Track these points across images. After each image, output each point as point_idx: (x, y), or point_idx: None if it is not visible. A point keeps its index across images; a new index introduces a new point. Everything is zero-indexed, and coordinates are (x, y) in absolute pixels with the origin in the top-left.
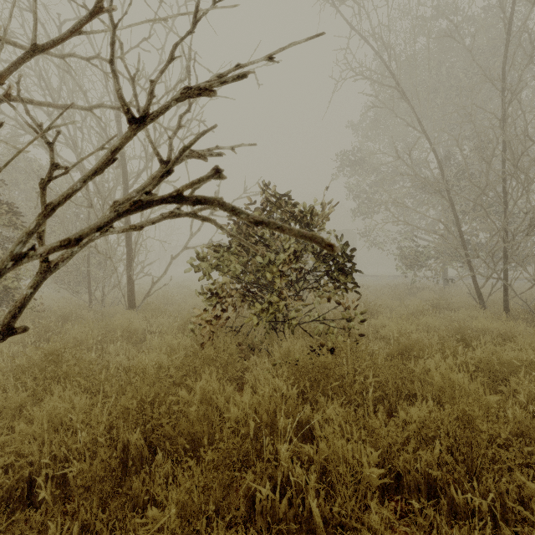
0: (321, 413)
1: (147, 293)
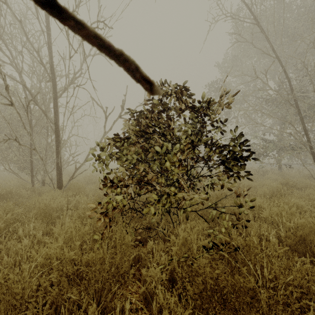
0: None
1: (71, 177)
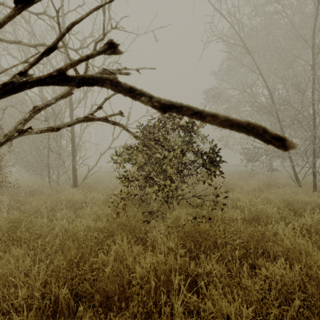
0: (203, 268)
1: (85, 177)
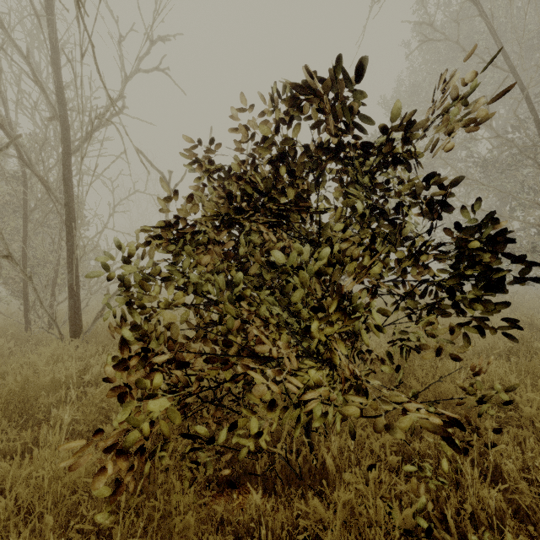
0: None
1: (100, 312)
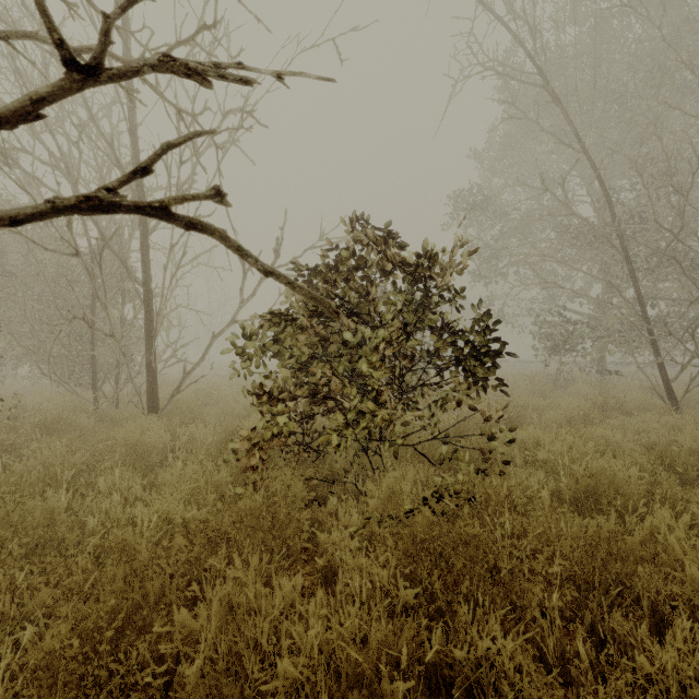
0: (466, 646)
1: (176, 389)
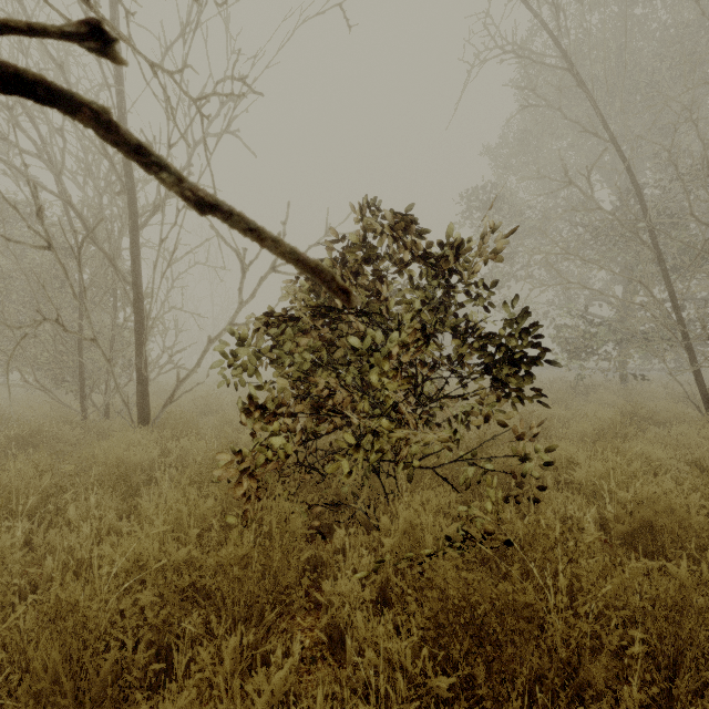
0: None
1: (169, 398)
